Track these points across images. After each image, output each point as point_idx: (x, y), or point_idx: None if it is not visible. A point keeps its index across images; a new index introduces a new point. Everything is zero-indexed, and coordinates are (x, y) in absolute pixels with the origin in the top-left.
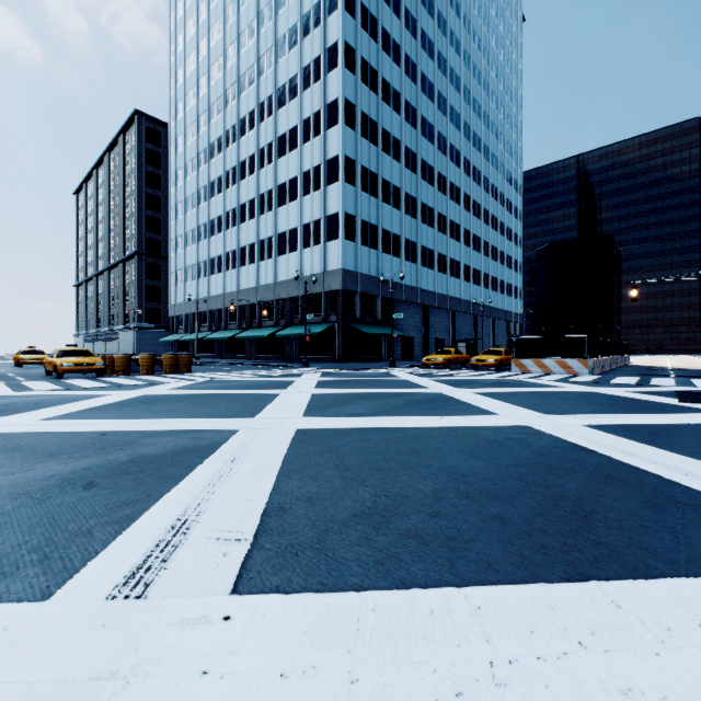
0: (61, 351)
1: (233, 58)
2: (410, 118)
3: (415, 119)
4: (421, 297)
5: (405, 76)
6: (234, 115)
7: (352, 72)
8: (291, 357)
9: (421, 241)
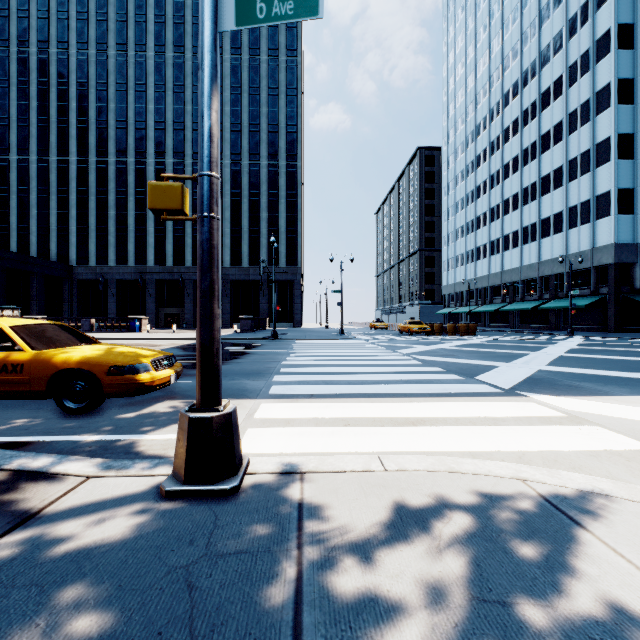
0: (409, 321)
1: (497, 81)
2: None
3: None
4: None
5: None
6: (498, 127)
7: (628, 49)
8: (555, 327)
9: None
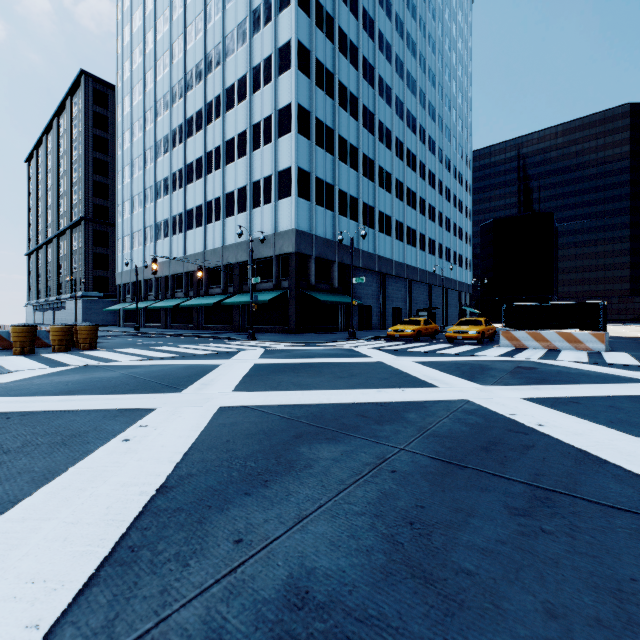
0: None
1: (180, 9)
2: (367, 76)
3: (373, 78)
4: (378, 264)
5: (363, 30)
6: (181, 69)
7: (306, 13)
8: (240, 327)
9: (378, 206)
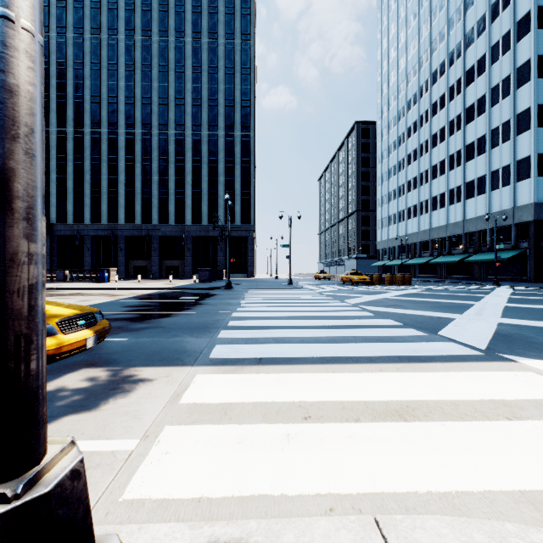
0: (350, 272)
1: (426, 62)
2: None
3: None
4: None
5: None
6: (427, 102)
7: None
8: (479, 277)
9: None
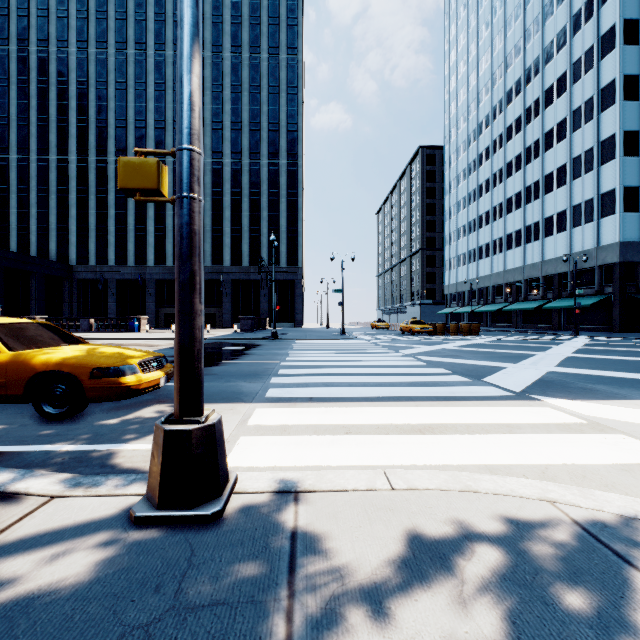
0: (411, 321)
1: (499, 79)
2: None
3: None
4: None
5: None
6: (501, 125)
7: (633, 45)
8: (559, 327)
9: None
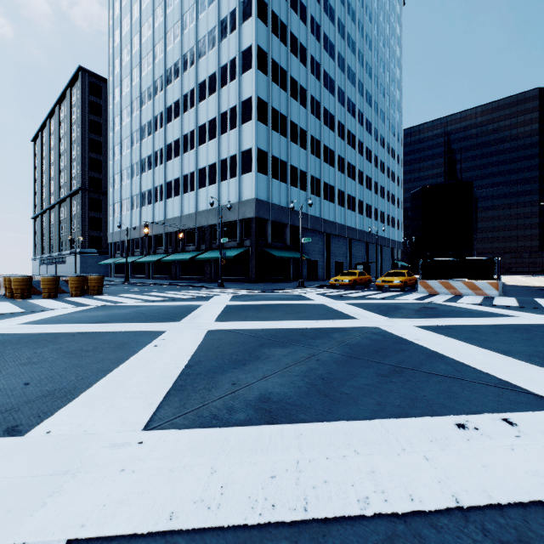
0: None
1: (161, 17)
2: (314, 71)
3: (319, 73)
4: (323, 226)
5: (311, 34)
6: (162, 67)
7: (264, 23)
8: (211, 278)
9: (323, 178)
